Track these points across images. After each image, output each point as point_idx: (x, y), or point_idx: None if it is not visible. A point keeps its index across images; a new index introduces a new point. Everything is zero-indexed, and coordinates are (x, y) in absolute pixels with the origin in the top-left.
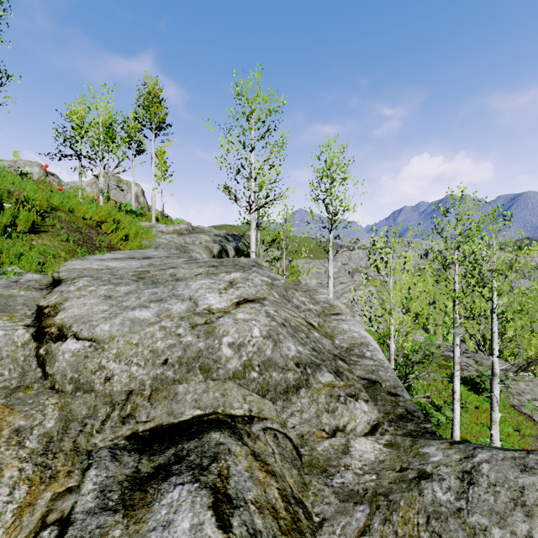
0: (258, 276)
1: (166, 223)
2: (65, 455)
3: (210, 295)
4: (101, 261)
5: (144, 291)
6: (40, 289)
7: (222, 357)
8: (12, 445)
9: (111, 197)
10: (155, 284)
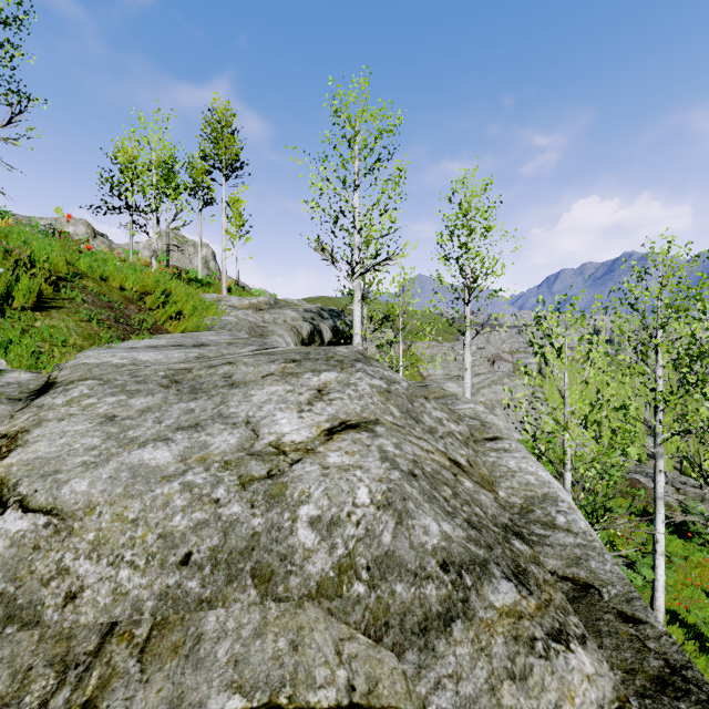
0: (365, 379)
1: (241, 294)
2: None
3: (283, 415)
4: (130, 352)
5: (172, 406)
6: (17, 400)
7: (296, 549)
8: None
9: (174, 262)
10: (195, 393)
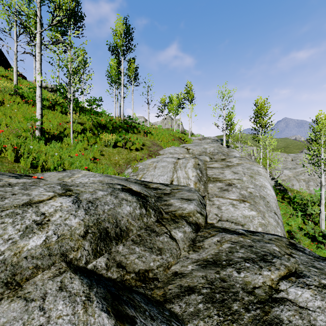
0: (215, 144)
1: (194, 136)
2: (194, 155)
3: (206, 146)
4: (186, 145)
5: (197, 146)
6: (182, 147)
7: (207, 151)
8: (190, 154)
9: (169, 127)
10: (198, 146)
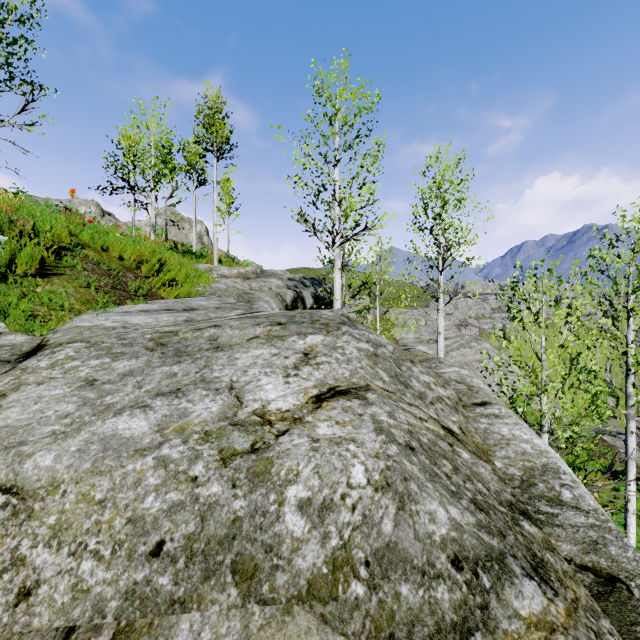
0: (352, 342)
1: (231, 265)
2: None
3: (268, 380)
4: (122, 315)
5: (155, 370)
6: (6, 362)
7: (283, 539)
8: None
9: (172, 237)
10: (179, 356)
